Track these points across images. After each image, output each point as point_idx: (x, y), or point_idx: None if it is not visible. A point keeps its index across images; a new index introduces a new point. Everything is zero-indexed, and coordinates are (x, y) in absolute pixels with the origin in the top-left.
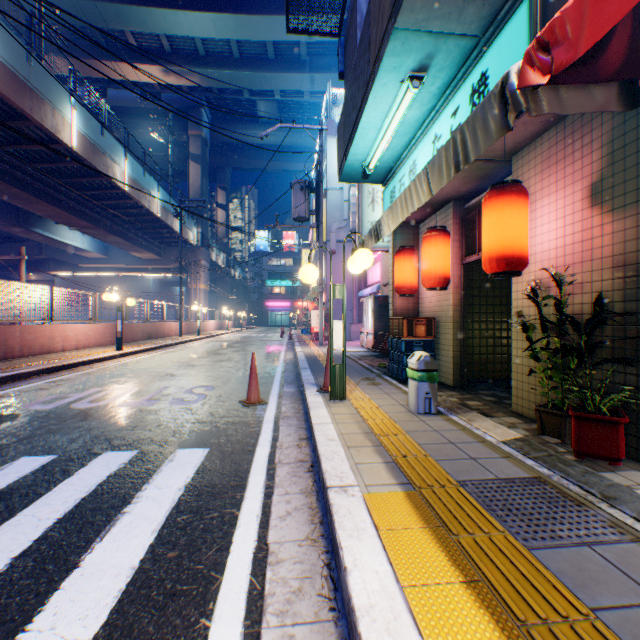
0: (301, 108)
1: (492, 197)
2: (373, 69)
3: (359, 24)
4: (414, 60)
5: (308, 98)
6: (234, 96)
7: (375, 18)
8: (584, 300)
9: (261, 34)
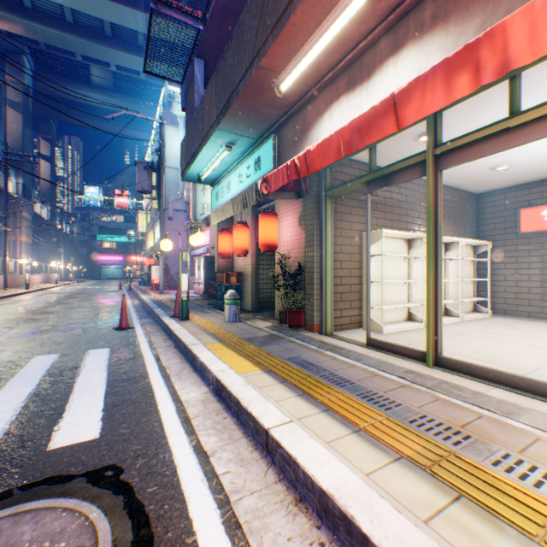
0: (137, 83)
1: (263, 216)
2: (206, 136)
3: (197, 91)
4: (228, 140)
5: (145, 78)
6: (65, 55)
7: (207, 111)
8: (297, 265)
9: (99, 12)
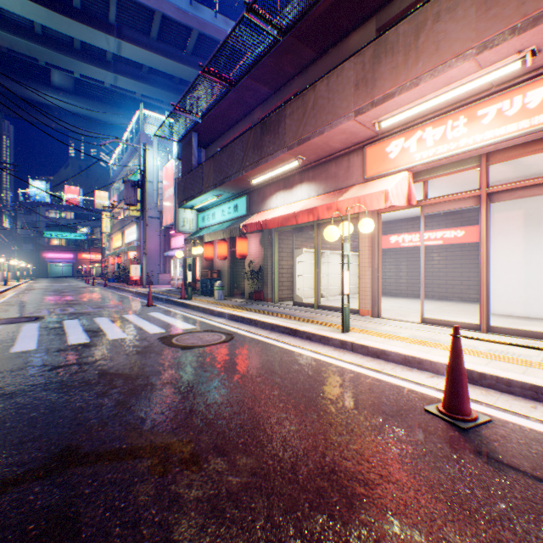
0: (99, 89)
1: (239, 238)
2: (205, 190)
3: (193, 153)
4: (219, 194)
5: (109, 86)
6: (27, 58)
7: (206, 176)
8: (259, 266)
9: (73, 32)
